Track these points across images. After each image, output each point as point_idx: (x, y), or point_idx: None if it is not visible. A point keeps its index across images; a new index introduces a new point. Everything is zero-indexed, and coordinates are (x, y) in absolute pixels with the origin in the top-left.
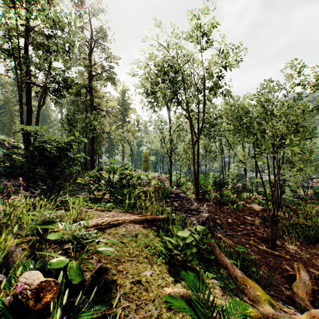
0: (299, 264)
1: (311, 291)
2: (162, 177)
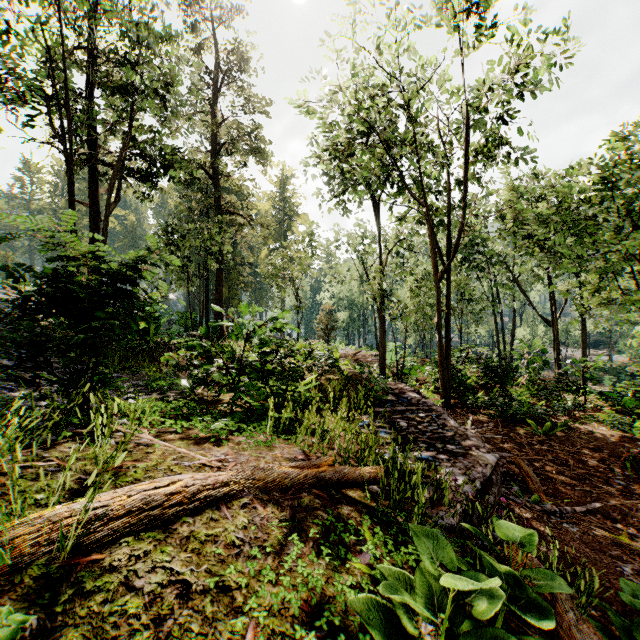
0: None
1: None
2: (362, 355)
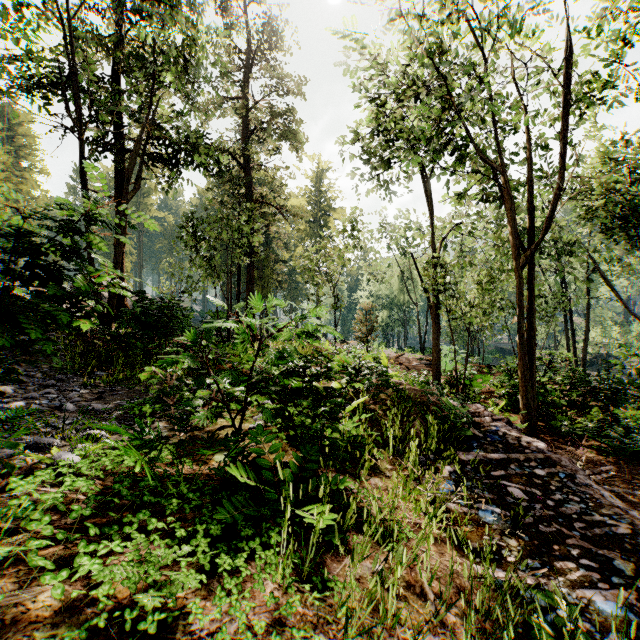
0: None
1: None
2: (405, 358)
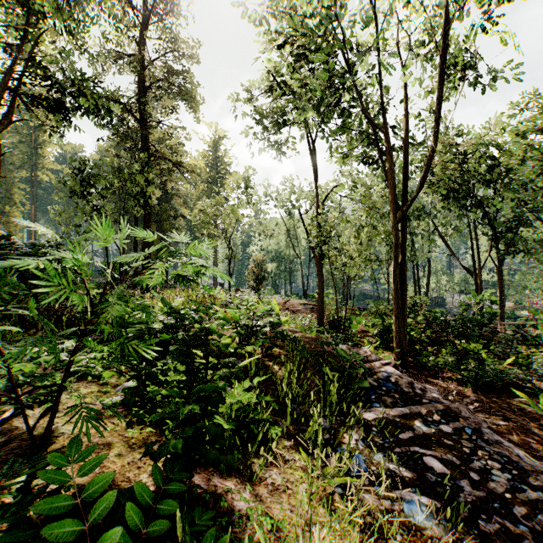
0: None
1: None
2: (292, 303)
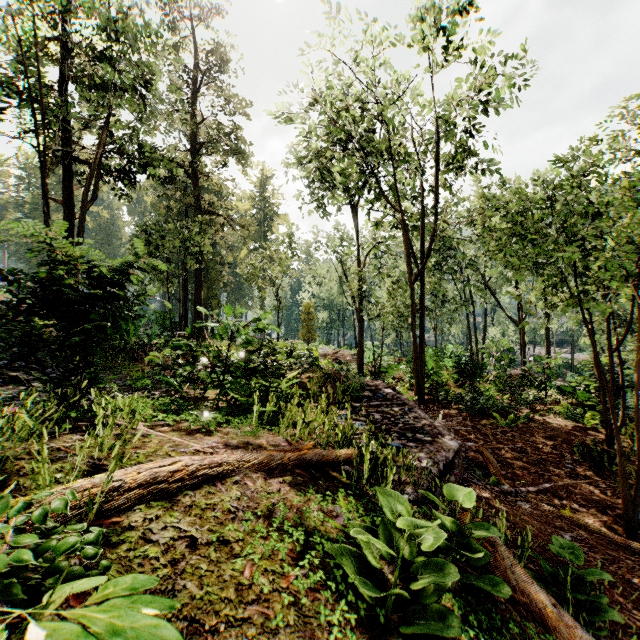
0: None
1: None
2: (342, 354)
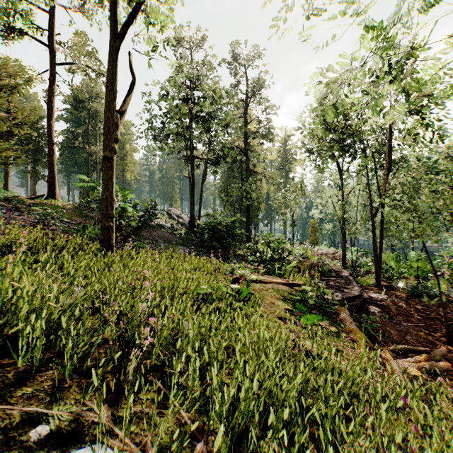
0: (443, 346)
1: (452, 373)
2: (339, 254)
